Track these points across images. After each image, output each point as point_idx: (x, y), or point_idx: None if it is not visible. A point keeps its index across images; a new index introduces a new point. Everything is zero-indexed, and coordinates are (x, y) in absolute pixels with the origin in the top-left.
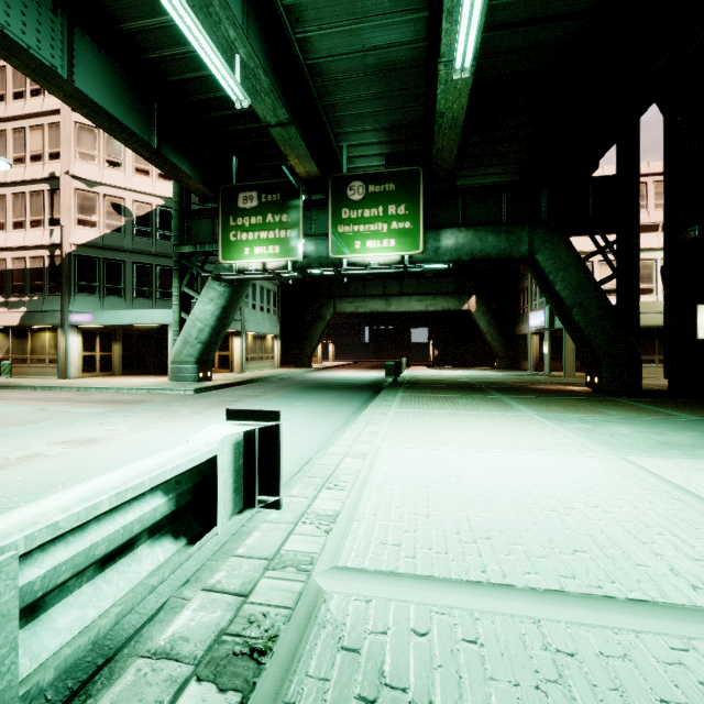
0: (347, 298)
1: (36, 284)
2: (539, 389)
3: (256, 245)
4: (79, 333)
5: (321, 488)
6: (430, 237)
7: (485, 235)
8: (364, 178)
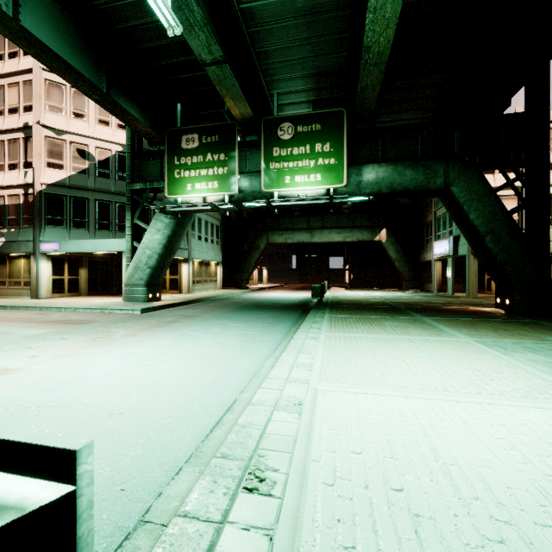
0: (277, 231)
1: (13, 218)
2: (455, 310)
3: (197, 181)
4: (49, 260)
5: (236, 490)
6: (353, 171)
7: (403, 170)
8: (293, 120)
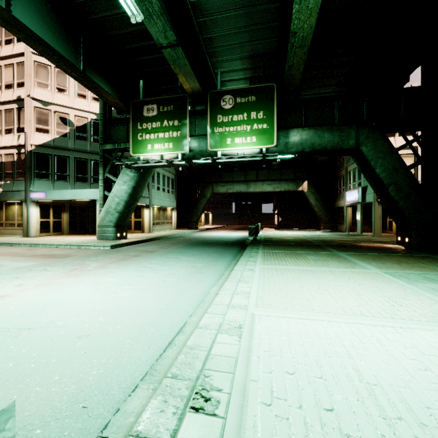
0: (220, 183)
1: (9, 172)
2: (364, 247)
3: (156, 143)
4: (38, 206)
5: (184, 409)
6: (281, 134)
7: (322, 133)
8: (233, 93)
